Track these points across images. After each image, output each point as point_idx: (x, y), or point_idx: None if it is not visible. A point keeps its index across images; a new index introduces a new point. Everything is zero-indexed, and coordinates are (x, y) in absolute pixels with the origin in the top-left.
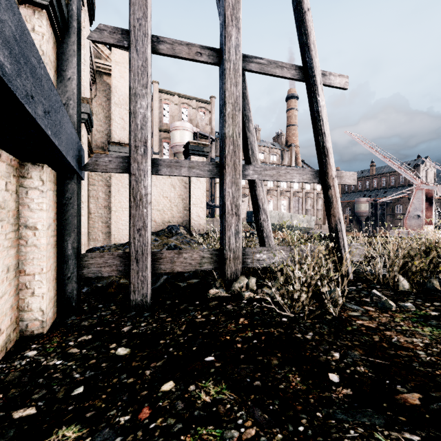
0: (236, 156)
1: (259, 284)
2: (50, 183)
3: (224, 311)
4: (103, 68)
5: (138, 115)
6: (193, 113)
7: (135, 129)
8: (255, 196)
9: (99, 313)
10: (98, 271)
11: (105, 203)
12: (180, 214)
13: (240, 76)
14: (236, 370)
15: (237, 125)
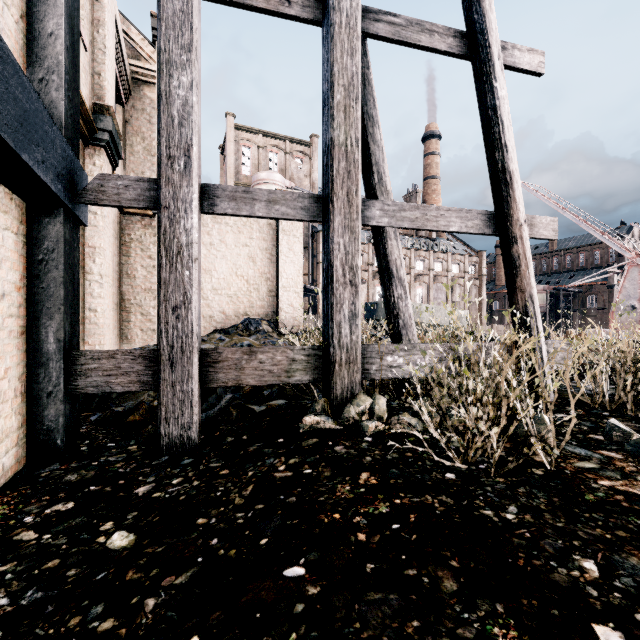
0: (351, 179)
1: (392, 409)
2: (6, 217)
3: (329, 458)
4: (143, 74)
5: (173, 100)
6: (285, 160)
7: (168, 126)
8: (385, 256)
9: (105, 457)
10: (105, 383)
11: (147, 284)
12: (263, 303)
13: (359, 39)
14: (356, 608)
15: (353, 125)
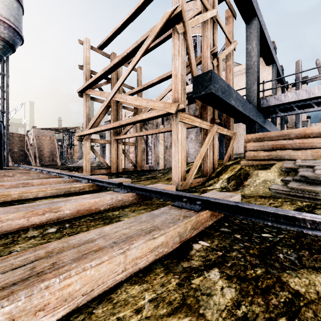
0: None
1: None
2: None
3: None
4: None
5: (297, 127)
6: None
7: None
8: None
9: None
10: None
11: None
12: None
13: None
14: None
15: None
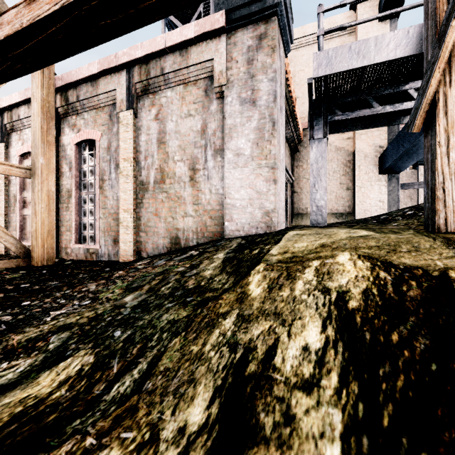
0: None
1: None
2: None
3: None
4: None
5: None
6: None
7: None
8: None
9: None
10: None
11: None
12: None
13: None
14: None
15: None
